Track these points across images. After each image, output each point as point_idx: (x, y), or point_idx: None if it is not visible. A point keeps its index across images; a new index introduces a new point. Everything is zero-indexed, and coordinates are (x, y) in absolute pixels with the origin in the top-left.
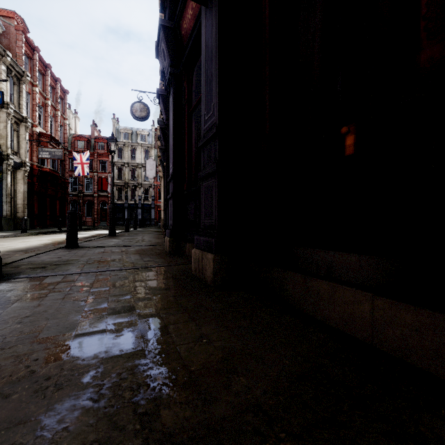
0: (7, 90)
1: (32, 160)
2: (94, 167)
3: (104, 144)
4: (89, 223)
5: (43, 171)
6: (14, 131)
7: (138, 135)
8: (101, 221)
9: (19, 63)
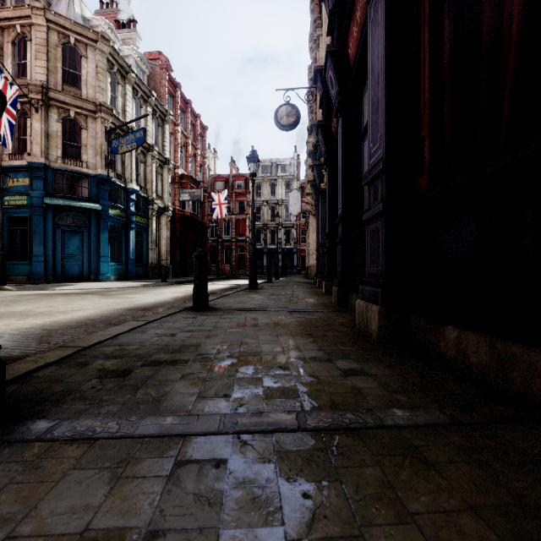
0: (153, 132)
1: (174, 205)
2: (232, 209)
3: (242, 182)
4: (227, 271)
5: (184, 215)
6: (158, 174)
7: (277, 167)
8: (239, 269)
9: (163, 103)
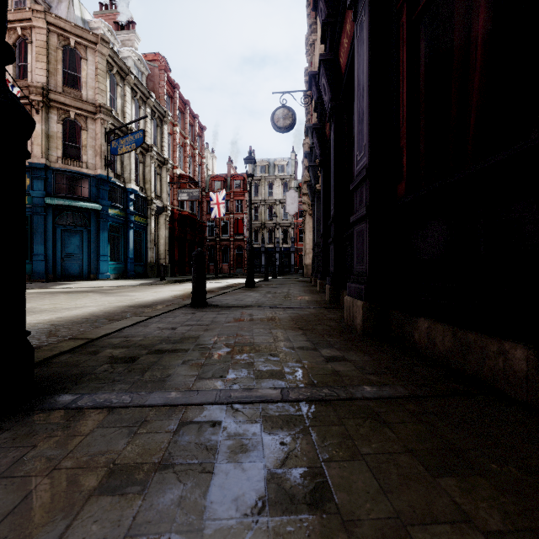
0: (152, 133)
1: (173, 204)
2: (230, 209)
3: (240, 182)
4: (225, 270)
5: (182, 215)
6: (157, 174)
7: (275, 167)
8: (237, 268)
9: (161, 104)
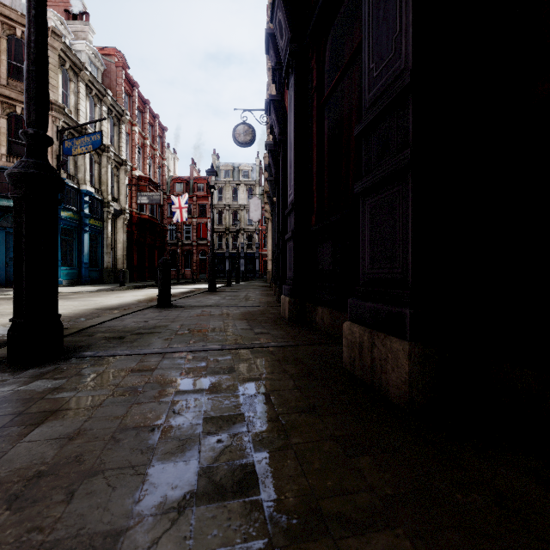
0: (108, 132)
1: (131, 207)
2: (193, 212)
3: (204, 185)
4: (188, 276)
5: (142, 218)
6: (114, 176)
7: (240, 172)
8: (200, 273)
9: (119, 102)
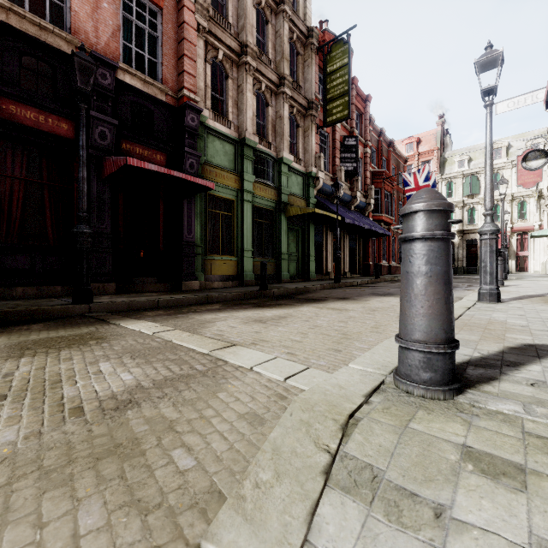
0: None
1: None
2: None
3: None
4: None
5: None
6: None
7: None
8: None
9: None
